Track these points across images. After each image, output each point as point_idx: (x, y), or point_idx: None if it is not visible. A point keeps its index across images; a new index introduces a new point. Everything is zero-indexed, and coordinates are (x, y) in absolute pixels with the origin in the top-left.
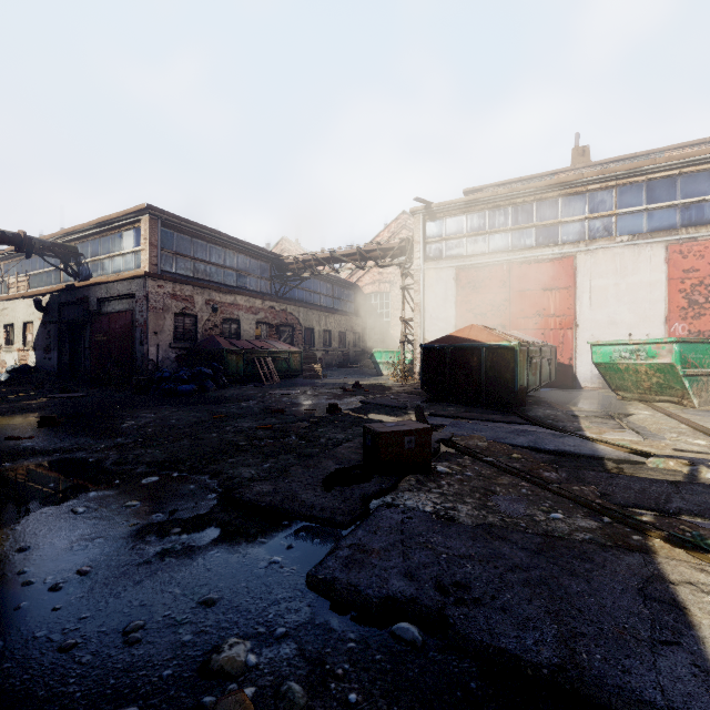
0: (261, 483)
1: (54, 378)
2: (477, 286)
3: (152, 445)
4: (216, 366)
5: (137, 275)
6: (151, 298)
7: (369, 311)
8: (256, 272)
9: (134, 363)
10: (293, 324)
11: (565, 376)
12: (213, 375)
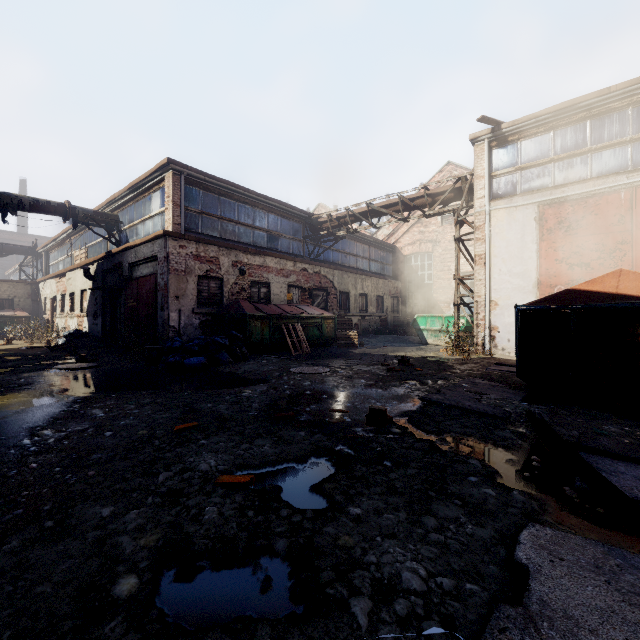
0: None
1: (98, 344)
2: (574, 226)
3: None
4: (234, 334)
5: (157, 235)
6: (172, 260)
7: (409, 273)
8: (288, 232)
9: (157, 329)
10: (327, 288)
11: None
12: (230, 345)
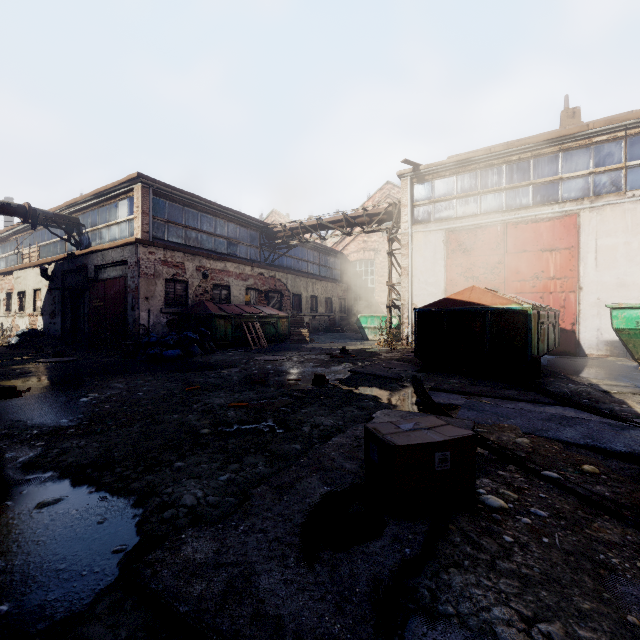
0: (198, 532)
1: (58, 342)
2: (468, 249)
3: (95, 431)
4: (203, 331)
5: (128, 242)
6: (142, 265)
7: (354, 278)
8: (246, 240)
9: (127, 327)
10: (281, 290)
11: (566, 342)
12: (200, 340)
